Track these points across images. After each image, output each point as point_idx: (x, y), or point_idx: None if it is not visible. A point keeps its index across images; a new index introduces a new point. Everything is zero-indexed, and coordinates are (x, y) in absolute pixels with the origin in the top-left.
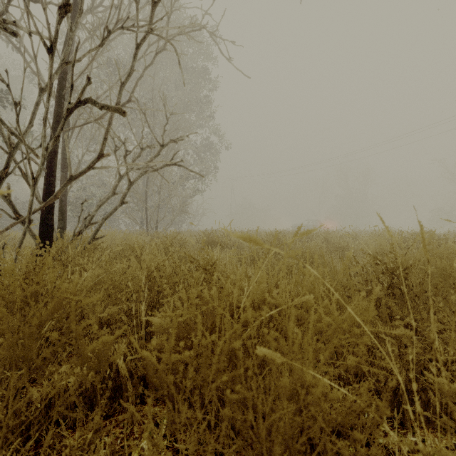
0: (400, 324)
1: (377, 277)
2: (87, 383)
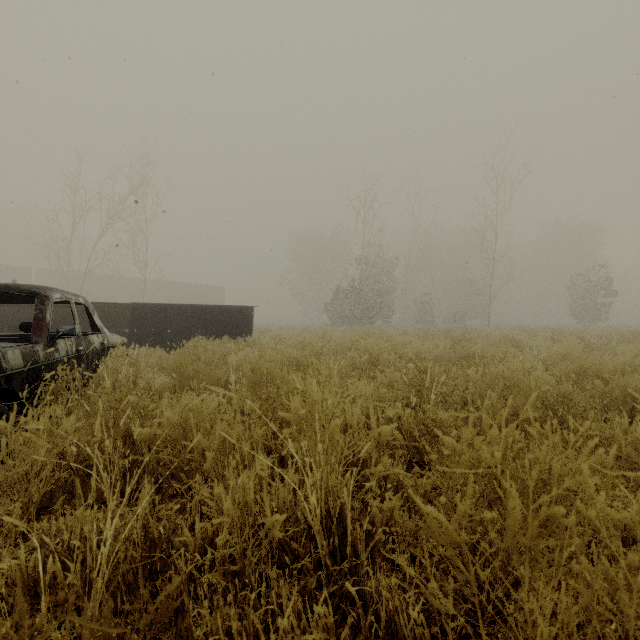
0: None
1: None
2: None
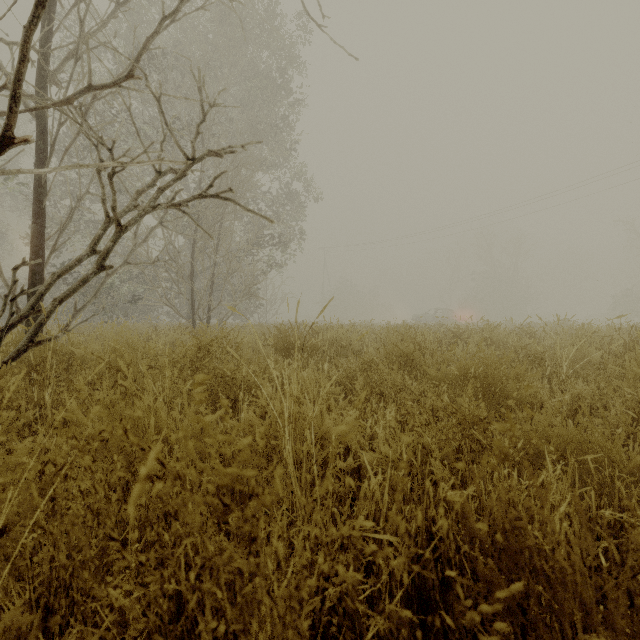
0: None
1: None
2: None
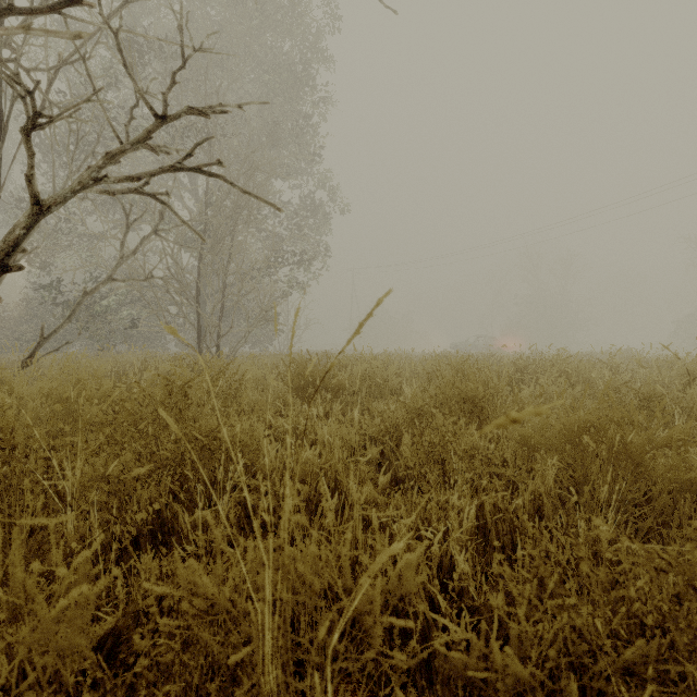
0: None
1: None
2: None
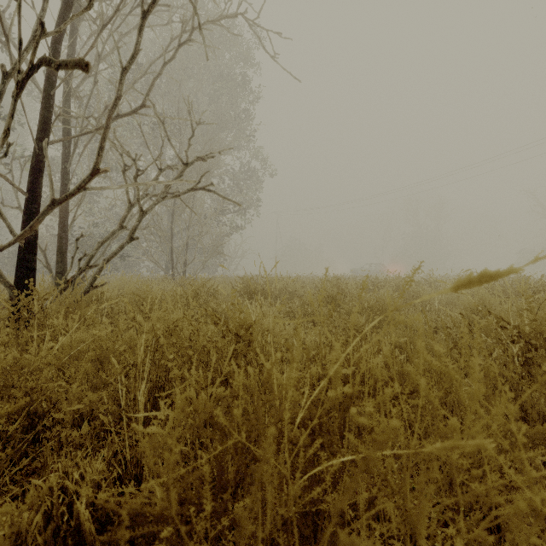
0: (542, 422)
1: (506, 348)
2: (29, 538)
